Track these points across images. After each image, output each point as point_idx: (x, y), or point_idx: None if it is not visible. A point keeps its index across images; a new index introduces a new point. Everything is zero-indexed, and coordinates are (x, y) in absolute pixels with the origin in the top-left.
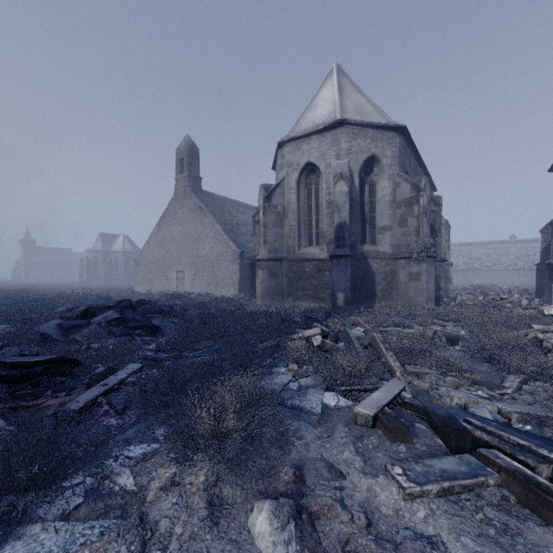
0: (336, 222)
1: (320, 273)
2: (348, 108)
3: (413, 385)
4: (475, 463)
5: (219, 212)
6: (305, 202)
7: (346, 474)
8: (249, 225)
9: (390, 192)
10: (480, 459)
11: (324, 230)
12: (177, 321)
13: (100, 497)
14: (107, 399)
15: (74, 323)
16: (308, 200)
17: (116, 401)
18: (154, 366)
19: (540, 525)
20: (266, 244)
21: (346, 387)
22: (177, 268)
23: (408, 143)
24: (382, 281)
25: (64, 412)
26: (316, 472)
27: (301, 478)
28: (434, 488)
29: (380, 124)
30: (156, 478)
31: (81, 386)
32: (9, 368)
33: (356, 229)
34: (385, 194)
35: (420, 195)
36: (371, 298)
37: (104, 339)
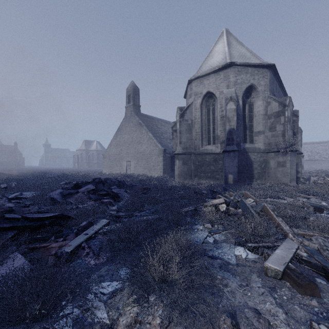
0: (227, 129)
1: (215, 162)
2: (234, 55)
3: (304, 245)
4: None
5: (150, 125)
6: (205, 117)
7: (273, 326)
8: (168, 133)
9: (264, 108)
10: None
11: (218, 134)
12: (128, 192)
13: (83, 327)
14: (88, 244)
15: (69, 192)
16: (208, 115)
17: (93, 246)
18: (116, 221)
19: None
20: (181, 144)
21: (252, 244)
22: (126, 159)
23: (275, 76)
24: (258, 167)
25: (61, 254)
26: (247, 321)
27: (237, 326)
28: None
29: (257, 64)
30: (123, 314)
31: (72, 234)
32: (30, 221)
33: (240, 133)
34: (260, 110)
35: (285, 109)
36: (250, 178)
37: (86, 202)
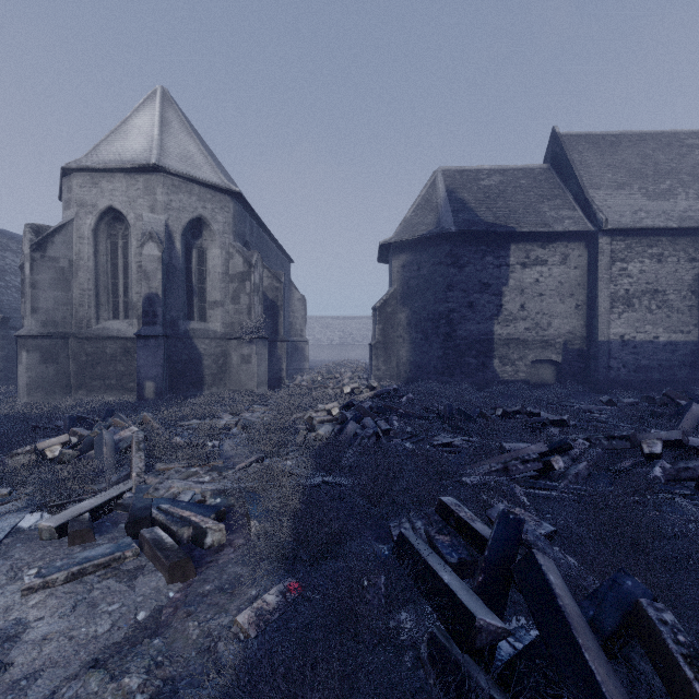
0: (144, 293)
1: (128, 356)
2: (171, 151)
3: (146, 484)
4: (127, 543)
5: None
6: (108, 259)
7: None
8: None
9: (223, 262)
10: (140, 538)
11: (134, 300)
12: None
13: None
14: None
15: None
16: (114, 256)
17: None
18: None
19: (146, 574)
20: (37, 314)
21: (59, 502)
22: None
23: (247, 210)
24: (212, 364)
25: None
26: None
27: None
28: (60, 576)
29: (209, 183)
30: None
31: None
32: None
33: (178, 302)
34: (217, 265)
35: (252, 272)
36: (198, 385)
37: None
